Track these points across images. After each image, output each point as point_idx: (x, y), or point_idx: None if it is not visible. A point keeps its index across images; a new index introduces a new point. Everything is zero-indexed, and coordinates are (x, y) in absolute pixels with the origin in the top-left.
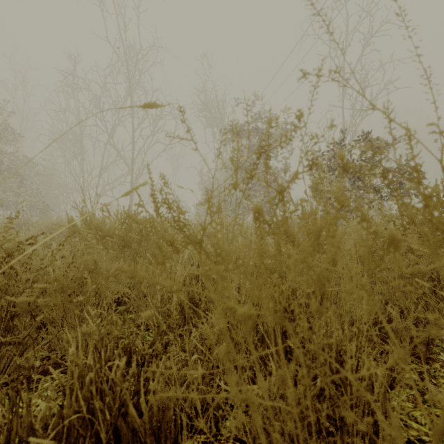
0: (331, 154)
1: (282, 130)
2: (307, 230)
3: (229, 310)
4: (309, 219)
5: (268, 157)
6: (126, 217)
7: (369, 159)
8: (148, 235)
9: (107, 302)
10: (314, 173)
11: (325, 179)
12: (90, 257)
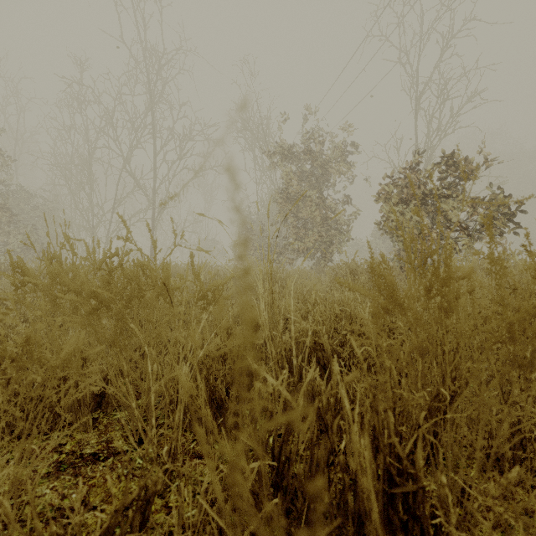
0: (405, 181)
1: (340, 153)
2: (424, 282)
3: (276, 425)
4: (426, 261)
5: (323, 186)
6: (102, 259)
7: (453, 187)
8: (140, 289)
9: (63, 405)
10: (384, 204)
11: (398, 212)
12: (43, 326)
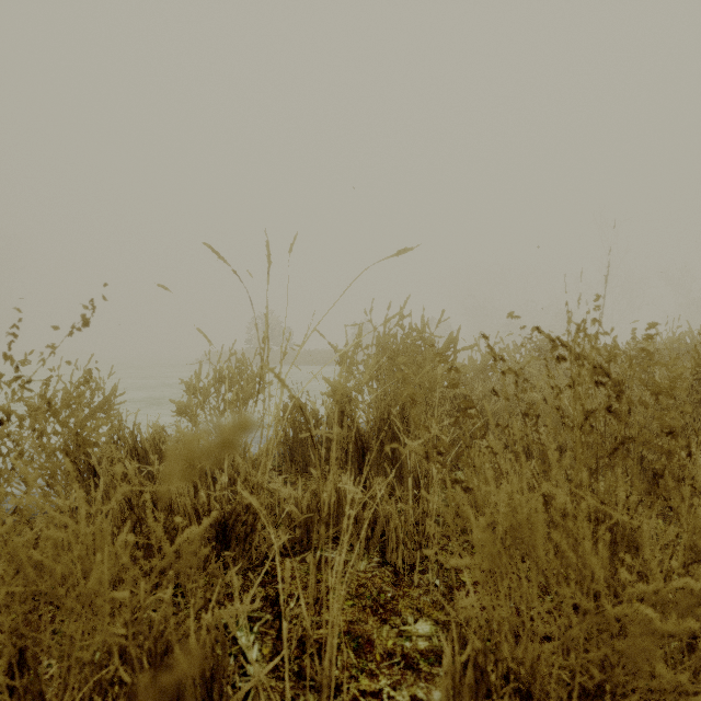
0: None
1: None
2: None
3: None
4: None
5: None
6: None
7: None
8: None
9: None
10: None
11: None
12: None
